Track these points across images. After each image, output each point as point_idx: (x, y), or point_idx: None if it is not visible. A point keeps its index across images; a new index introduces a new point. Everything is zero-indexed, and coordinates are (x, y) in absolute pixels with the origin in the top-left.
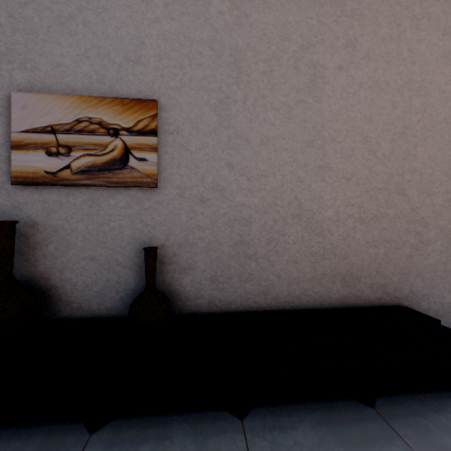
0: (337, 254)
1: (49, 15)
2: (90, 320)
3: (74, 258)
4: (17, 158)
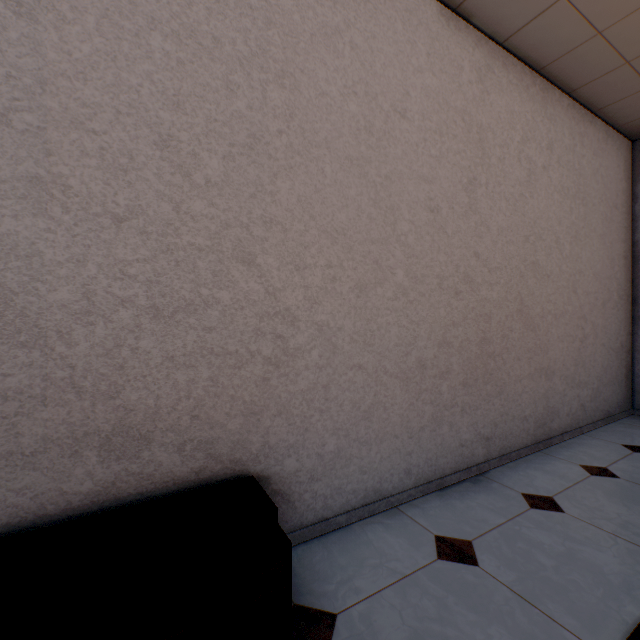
0: (90, 388)
1: None
2: None
3: None
4: None
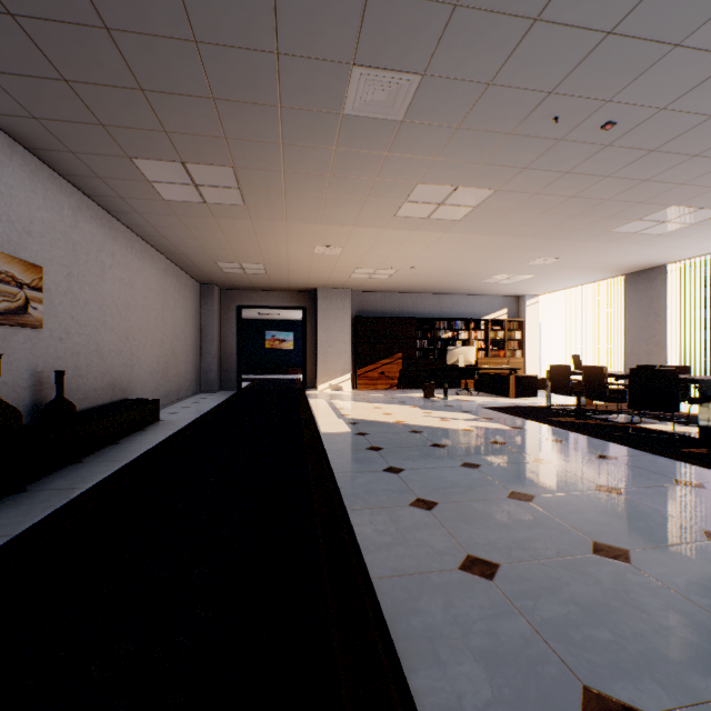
0: (111, 372)
1: None
2: None
3: None
4: None
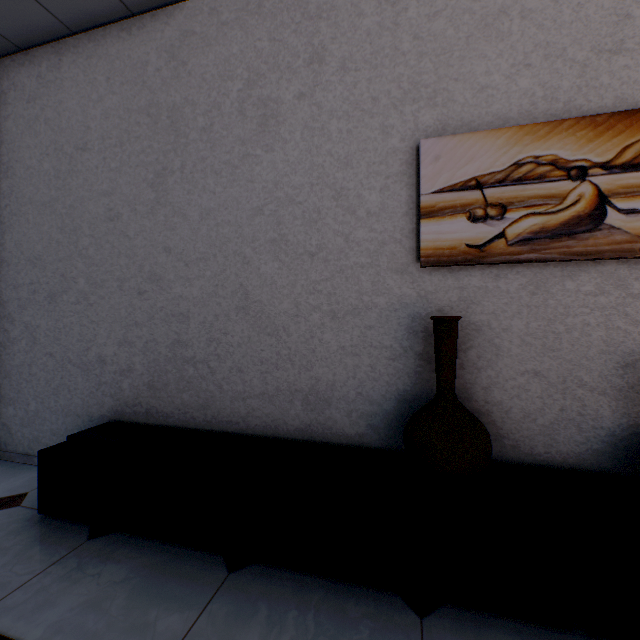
0: None
1: (468, 20)
2: (538, 468)
3: (505, 371)
4: (426, 229)
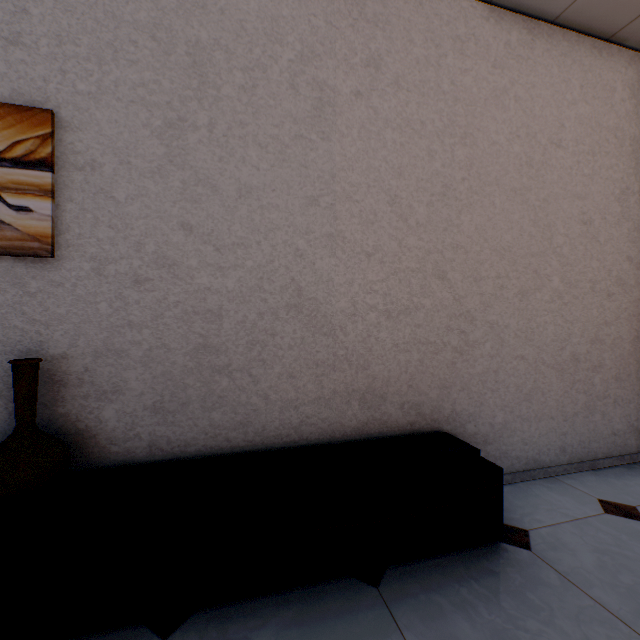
0: (355, 362)
1: None
2: None
3: None
4: None
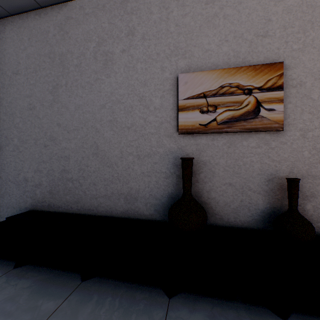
0: None
1: (200, 18)
2: (230, 228)
3: (216, 183)
4: (181, 116)
